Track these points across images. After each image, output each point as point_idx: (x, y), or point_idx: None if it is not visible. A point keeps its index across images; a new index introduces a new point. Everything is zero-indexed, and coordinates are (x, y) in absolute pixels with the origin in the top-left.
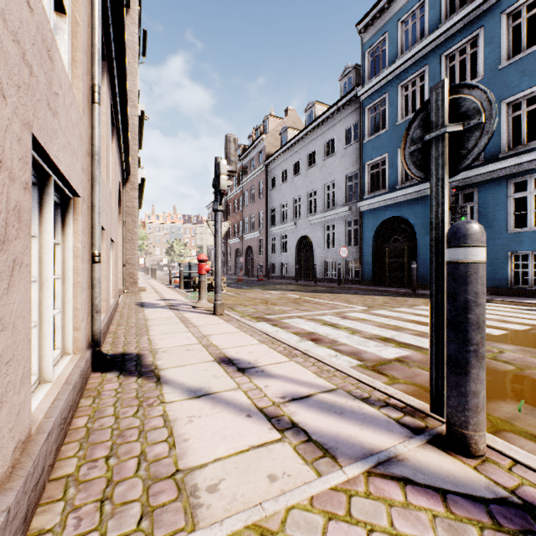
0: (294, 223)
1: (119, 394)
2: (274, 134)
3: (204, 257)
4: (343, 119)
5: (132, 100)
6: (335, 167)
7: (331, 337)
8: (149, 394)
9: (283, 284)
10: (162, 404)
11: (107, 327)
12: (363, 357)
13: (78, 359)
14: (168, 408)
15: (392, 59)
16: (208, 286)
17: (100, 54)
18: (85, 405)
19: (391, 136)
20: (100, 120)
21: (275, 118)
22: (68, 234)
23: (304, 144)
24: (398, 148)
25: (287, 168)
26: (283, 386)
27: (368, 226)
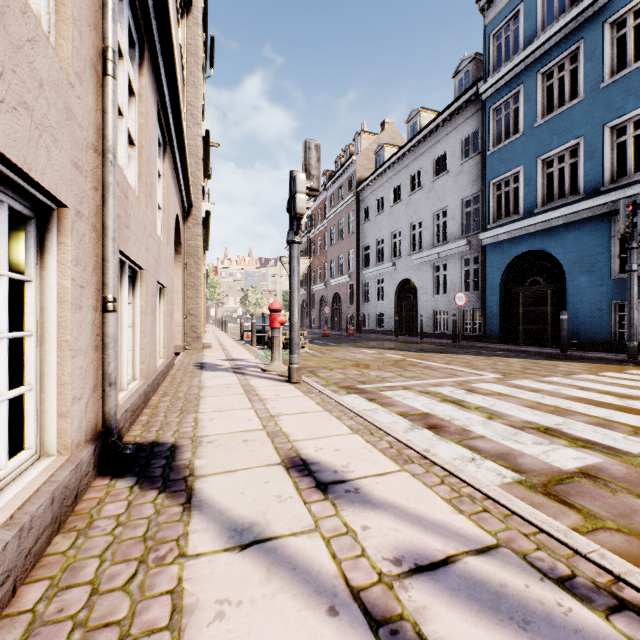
0: (393, 263)
1: (119, 527)
2: (367, 154)
3: (278, 306)
4: (459, 126)
5: (195, 116)
6: (447, 190)
7: (458, 424)
8: (166, 531)
9: (379, 340)
10: (179, 559)
11: (144, 400)
12: (519, 464)
13: (59, 466)
14: (188, 572)
15: (528, 39)
16: (285, 342)
17: (115, 3)
18: (57, 551)
19: (527, 143)
20: (115, 101)
21: (369, 134)
22: (49, 266)
23: (406, 163)
24: (537, 158)
25: (384, 195)
26: (395, 530)
27: (493, 264)
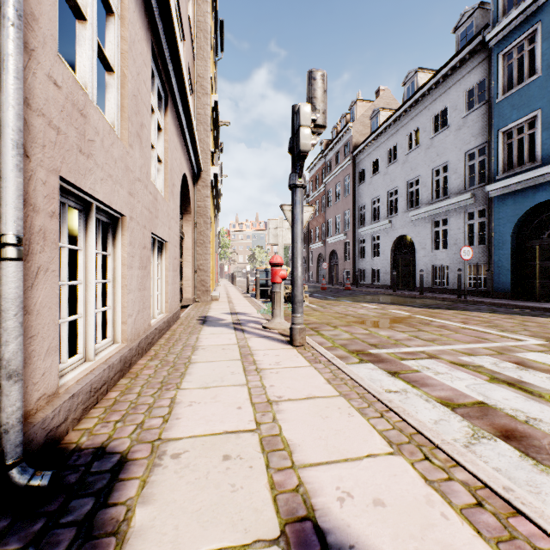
0: (389, 220)
1: None
2: (362, 120)
3: (279, 259)
4: (461, 79)
5: (204, 87)
6: (448, 145)
7: (548, 432)
8: None
9: (377, 294)
10: None
11: (122, 368)
12: None
13: None
14: None
15: None
16: (286, 295)
17: None
18: None
19: (546, 84)
20: None
21: (364, 102)
22: None
23: (402, 124)
24: None
25: (380, 157)
26: None
27: (502, 217)
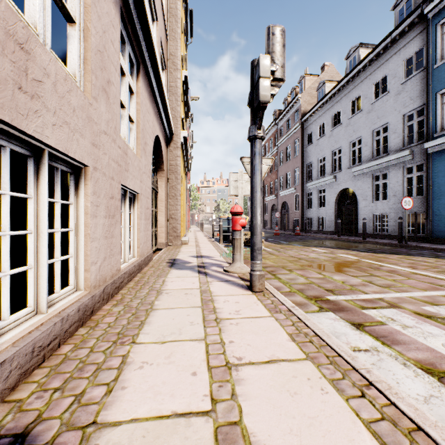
0: (333, 176)
1: None
2: (310, 92)
3: (239, 209)
4: (400, 50)
5: (175, 64)
6: (387, 108)
7: None
8: None
9: (323, 239)
10: None
11: (81, 317)
12: None
13: None
14: None
15: None
16: (245, 240)
17: None
18: None
19: None
20: None
21: (311, 76)
22: None
23: (345, 92)
24: None
25: (325, 122)
26: None
27: (441, 170)
